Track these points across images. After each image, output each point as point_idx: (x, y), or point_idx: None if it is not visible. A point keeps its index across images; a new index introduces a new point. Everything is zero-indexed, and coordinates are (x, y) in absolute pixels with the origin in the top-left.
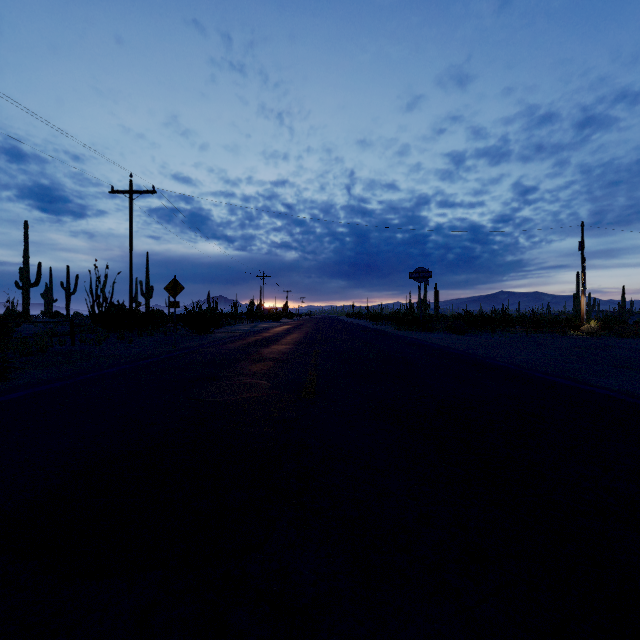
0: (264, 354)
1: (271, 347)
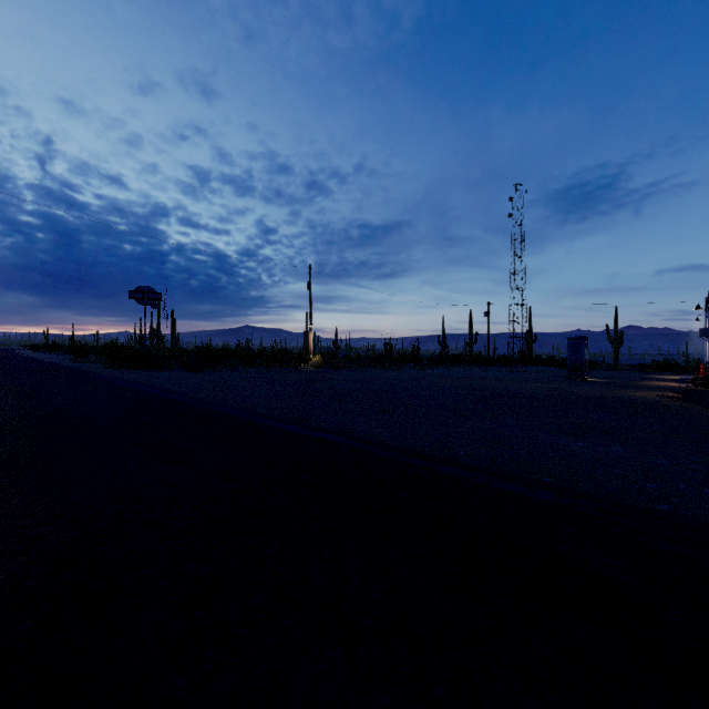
0: None
1: None
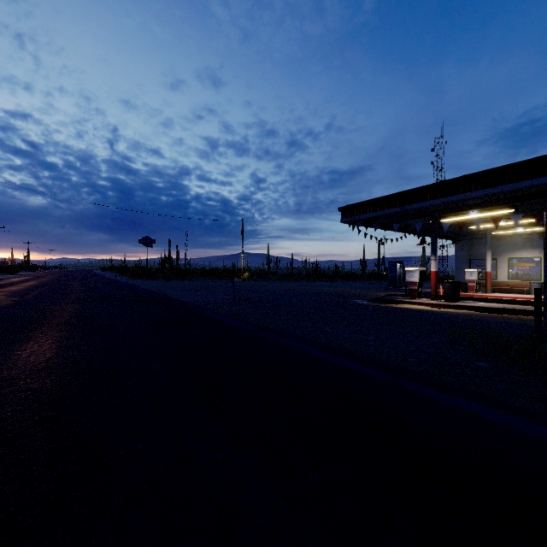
0: (1, 290)
1: (7, 288)
